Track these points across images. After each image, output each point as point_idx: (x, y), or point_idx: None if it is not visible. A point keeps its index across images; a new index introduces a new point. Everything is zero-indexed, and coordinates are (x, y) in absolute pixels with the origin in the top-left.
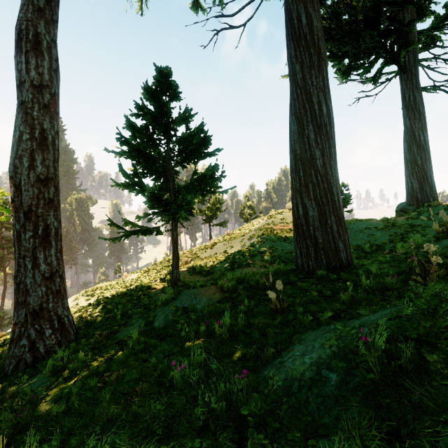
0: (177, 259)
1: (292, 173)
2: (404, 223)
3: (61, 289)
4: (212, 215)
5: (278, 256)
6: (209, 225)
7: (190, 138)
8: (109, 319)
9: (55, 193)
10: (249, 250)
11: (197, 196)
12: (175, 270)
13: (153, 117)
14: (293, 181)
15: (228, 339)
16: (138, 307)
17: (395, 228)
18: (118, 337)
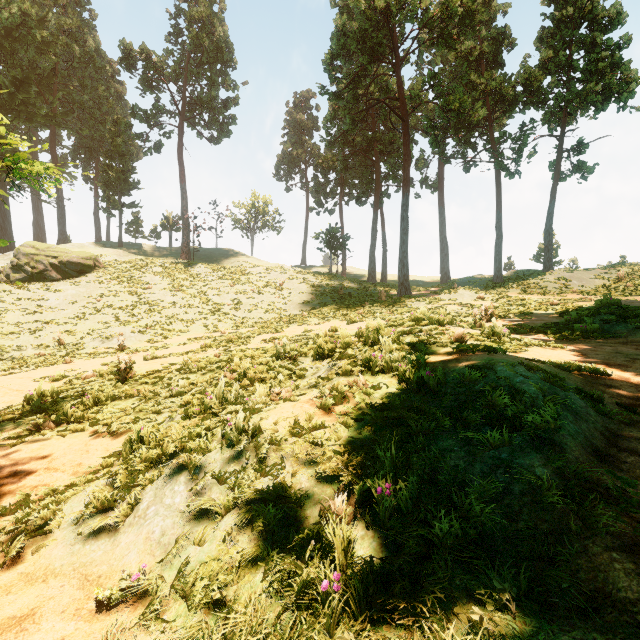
0: None
1: (0, 231)
2: None
3: None
4: None
5: None
6: None
7: None
8: None
9: None
10: None
11: None
12: None
13: None
14: (1, 233)
15: None
16: None
17: None
18: None
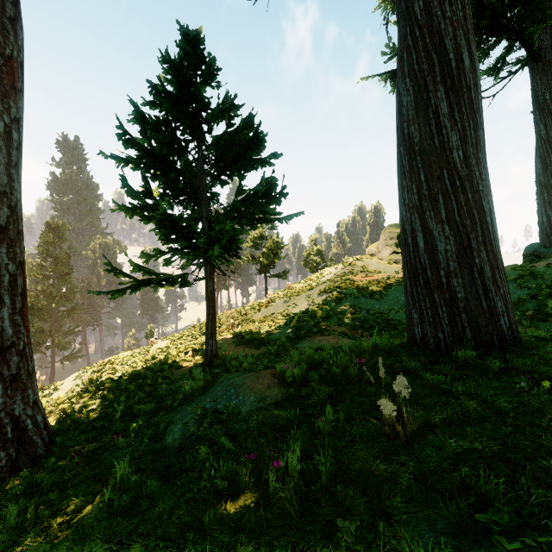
0: (213, 323)
1: (403, 180)
2: (549, 271)
3: (21, 373)
4: (268, 263)
5: (363, 318)
6: (265, 276)
7: (233, 138)
8: (104, 419)
9: (11, 217)
10: (320, 309)
11: (245, 229)
12: (210, 341)
13: (173, 100)
14: (406, 193)
15: (297, 513)
16: (148, 401)
17: (535, 278)
18: (106, 458)
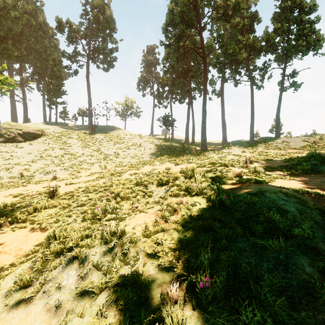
0: None
1: None
2: None
3: None
4: None
5: None
6: None
7: None
8: None
9: None
10: None
11: None
12: None
13: None
14: None
15: None
16: None
17: None
18: None
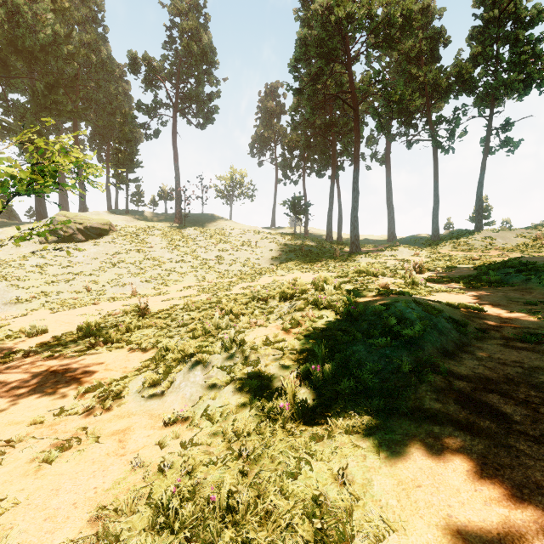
0: None
1: (36, 202)
2: None
3: None
4: None
5: None
6: None
7: None
8: None
9: None
10: None
11: None
12: None
13: None
14: (37, 204)
15: None
16: None
17: None
18: None
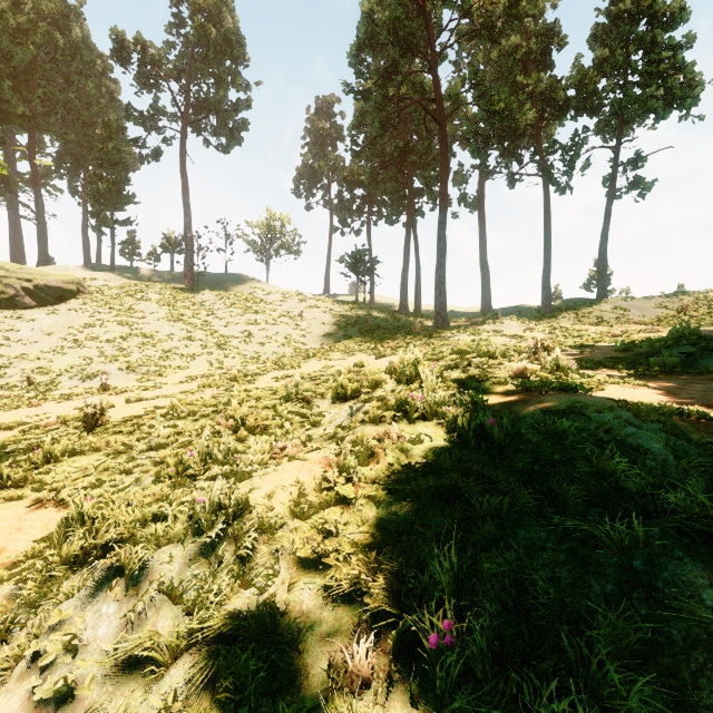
0: None
1: None
2: None
3: None
4: None
5: None
6: None
7: None
8: None
9: None
10: None
11: None
12: None
13: None
14: None
15: None
16: None
17: None
18: None
